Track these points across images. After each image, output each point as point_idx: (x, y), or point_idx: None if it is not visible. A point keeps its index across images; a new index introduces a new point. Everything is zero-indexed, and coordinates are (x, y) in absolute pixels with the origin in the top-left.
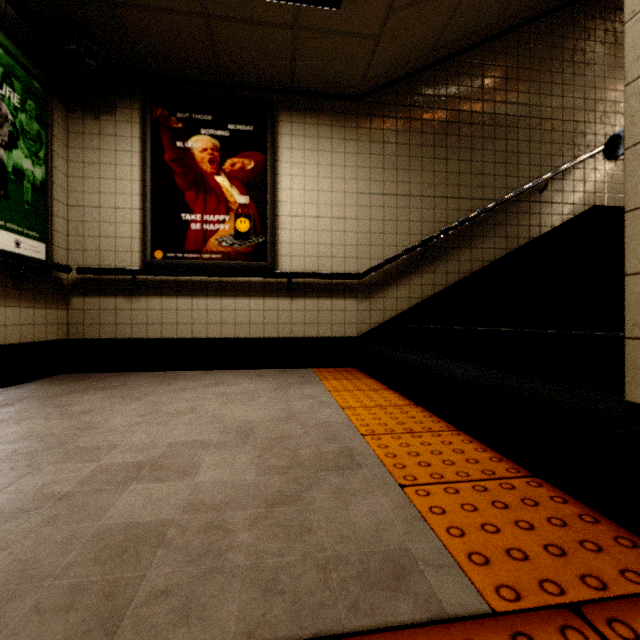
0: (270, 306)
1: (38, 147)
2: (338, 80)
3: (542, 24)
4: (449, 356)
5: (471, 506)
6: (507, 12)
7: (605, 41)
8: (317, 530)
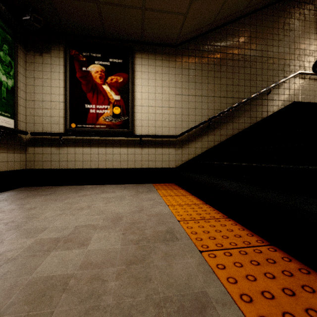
0: (131, 152)
1: (9, 69)
2: (165, 37)
3: (268, 10)
4: (222, 178)
5: (239, 264)
6: (251, 3)
7: (299, 19)
8: (154, 280)
